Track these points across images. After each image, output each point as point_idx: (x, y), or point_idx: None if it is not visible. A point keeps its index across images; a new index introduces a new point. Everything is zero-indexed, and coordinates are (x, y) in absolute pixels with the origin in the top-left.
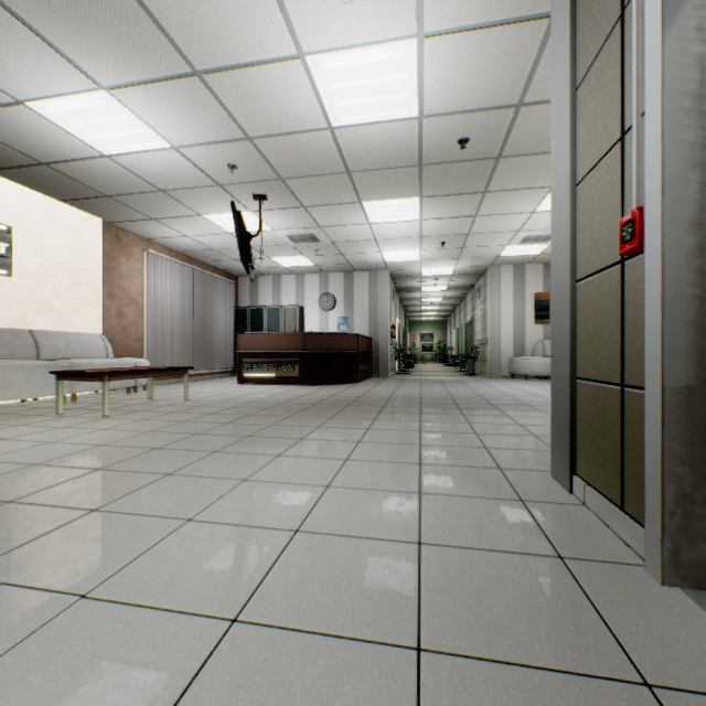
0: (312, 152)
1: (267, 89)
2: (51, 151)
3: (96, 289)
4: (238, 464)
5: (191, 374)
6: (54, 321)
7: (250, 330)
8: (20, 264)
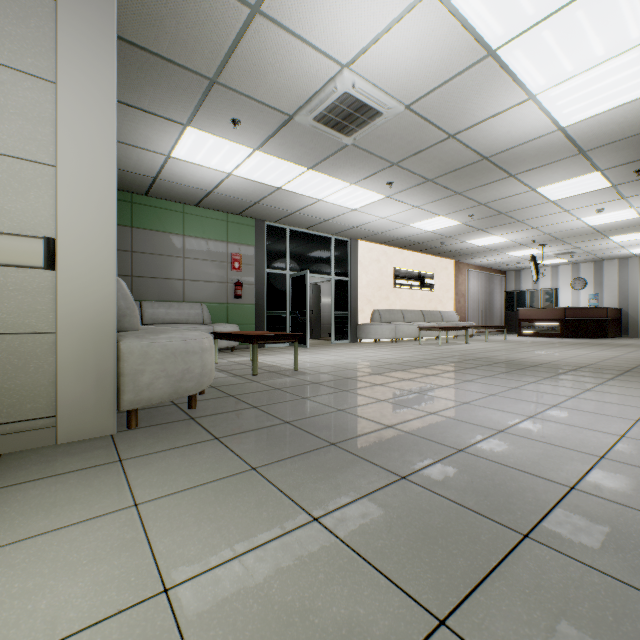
0: (578, 231)
1: (561, 225)
2: (459, 248)
3: (452, 292)
4: (560, 349)
5: (483, 331)
6: (442, 307)
7: (516, 305)
8: (435, 286)
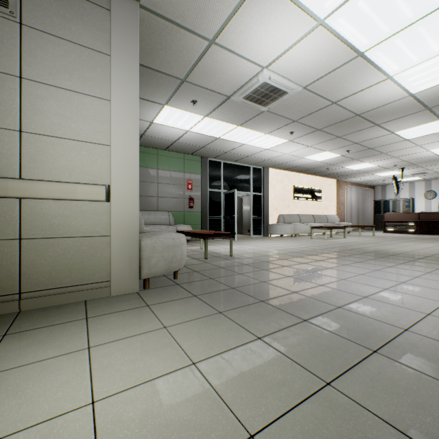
0: (428, 159)
1: (414, 155)
2: (340, 171)
3: (334, 201)
4: (414, 243)
5: (357, 229)
6: (327, 212)
7: (382, 210)
8: (322, 198)
